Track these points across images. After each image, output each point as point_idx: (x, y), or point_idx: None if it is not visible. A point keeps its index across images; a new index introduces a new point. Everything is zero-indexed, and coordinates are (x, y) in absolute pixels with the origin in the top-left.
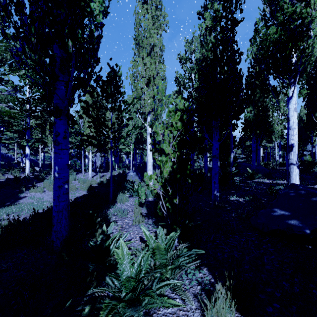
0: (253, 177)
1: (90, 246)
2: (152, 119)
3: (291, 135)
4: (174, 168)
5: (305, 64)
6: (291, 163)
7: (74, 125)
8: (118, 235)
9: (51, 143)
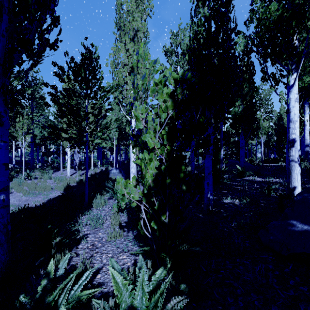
0: (243, 175)
1: (18, 308)
2: None
3: (293, 128)
4: (161, 168)
5: (309, 48)
6: (292, 160)
7: (15, 105)
8: (74, 276)
9: (22, 138)
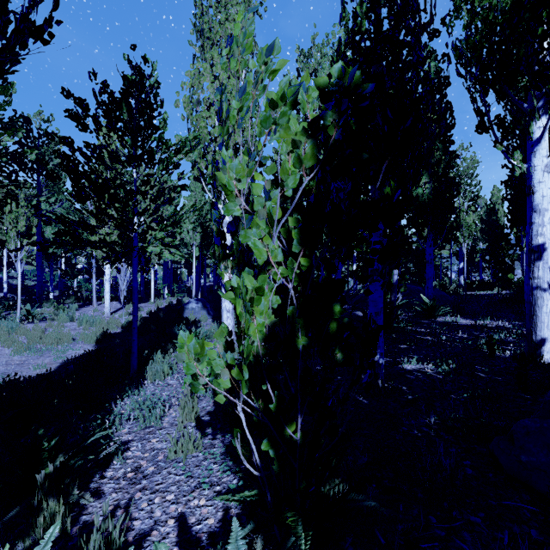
0: (434, 313)
1: None
2: None
3: (539, 225)
4: (283, 307)
5: None
6: (538, 287)
7: None
8: None
9: (16, 243)
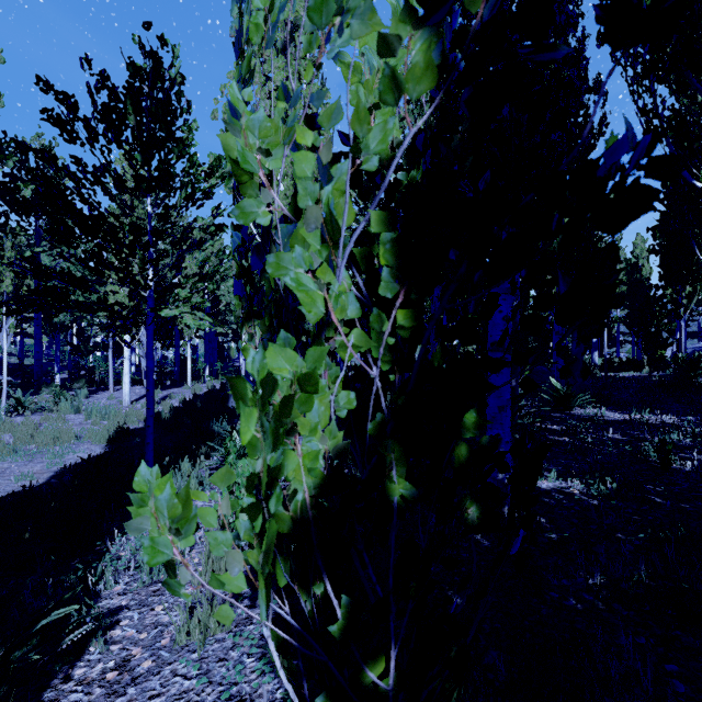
0: (570, 403)
1: None
2: None
3: None
4: (359, 407)
5: None
6: None
7: None
8: None
9: None
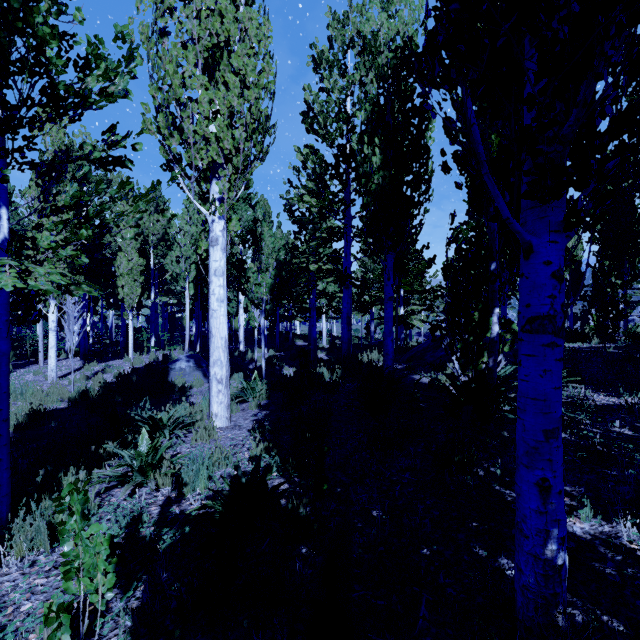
0: None
1: None
2: (225, 191)
3: None
4: None
5: None
6: None
7: None
8: None
9: None
